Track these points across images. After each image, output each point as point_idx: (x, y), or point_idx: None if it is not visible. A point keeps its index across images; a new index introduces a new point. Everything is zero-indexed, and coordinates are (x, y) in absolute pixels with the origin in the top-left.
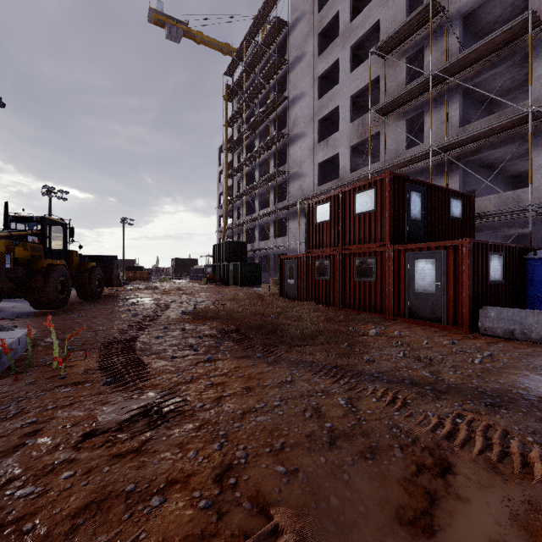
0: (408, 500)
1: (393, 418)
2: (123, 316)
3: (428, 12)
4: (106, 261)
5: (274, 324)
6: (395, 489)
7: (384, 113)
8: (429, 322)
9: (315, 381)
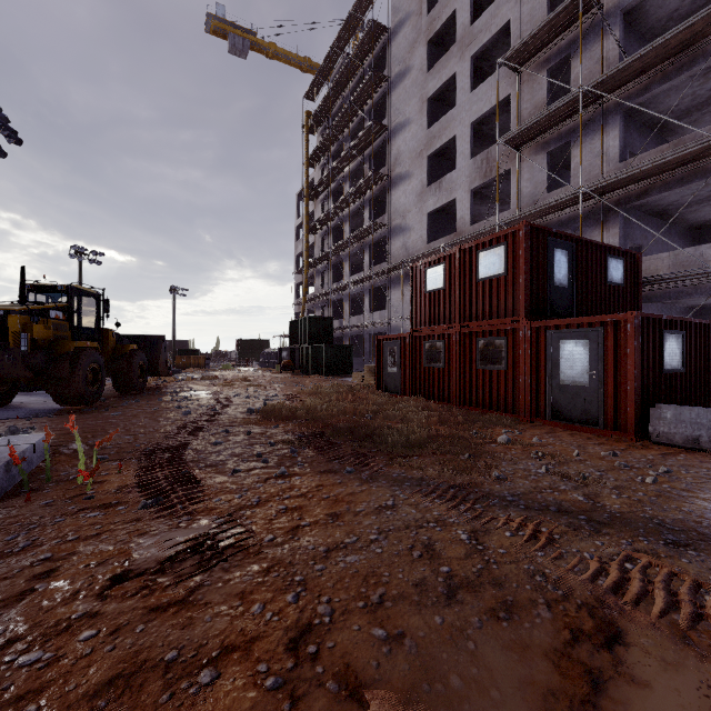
0: (561, 682)
1: (535, 561)
2: (171, 415)
3: (577, 7)
4: (150, 342)
5: (370, 427)
6: (541, 664)
7: (517, 144)
8: (580, 425)
9: (426, 506)
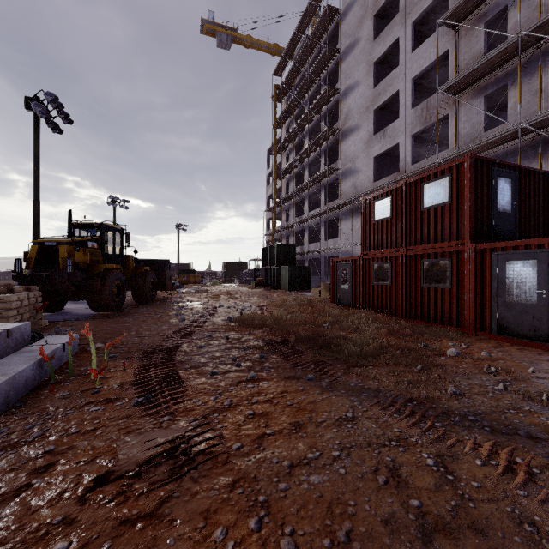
0: None
1: (518, 502)
2: (170, 321)
3: None
4: (159, 265)
5: (328, 337)
6: None
7: (455, 91)
8: (528, 340)
9: (385, 421)
